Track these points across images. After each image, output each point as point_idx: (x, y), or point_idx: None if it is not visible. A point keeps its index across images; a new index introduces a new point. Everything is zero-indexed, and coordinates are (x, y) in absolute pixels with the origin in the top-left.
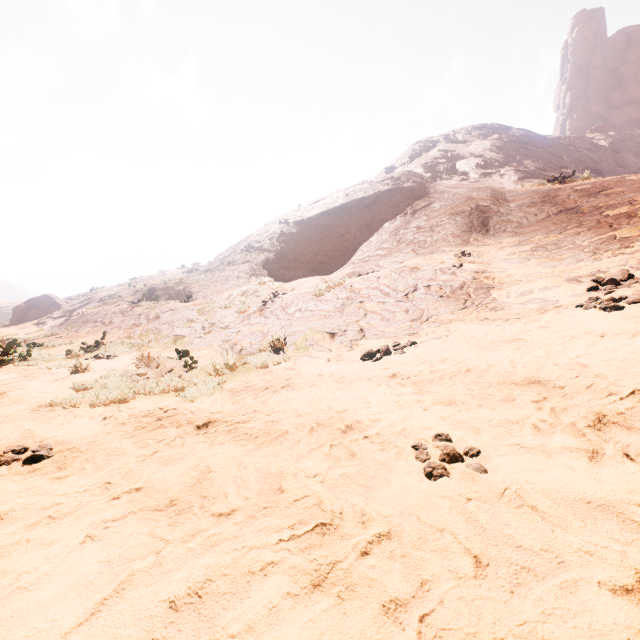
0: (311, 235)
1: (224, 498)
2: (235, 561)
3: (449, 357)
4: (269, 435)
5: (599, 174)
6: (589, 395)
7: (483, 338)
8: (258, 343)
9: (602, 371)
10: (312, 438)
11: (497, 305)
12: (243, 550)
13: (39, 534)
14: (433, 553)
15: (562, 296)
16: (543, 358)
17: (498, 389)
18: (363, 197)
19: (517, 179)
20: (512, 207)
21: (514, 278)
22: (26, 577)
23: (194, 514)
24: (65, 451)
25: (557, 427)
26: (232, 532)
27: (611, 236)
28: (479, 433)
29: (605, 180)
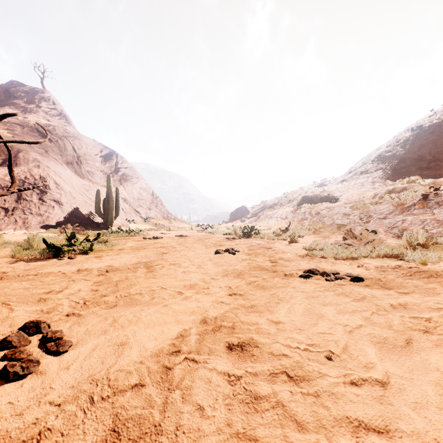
0: None
1: None
2: None
3: None
4: None
5: None
6: None
7: None
8: (434, 228)
9: None
10: None
11: None
12: None
13: None
14: None
15: None
16: None
17: None
18: None
19: None
20: None
21: None
22: None
23: None
24: (369, 279)
25: None
26: None
27: None
28: None
29: None
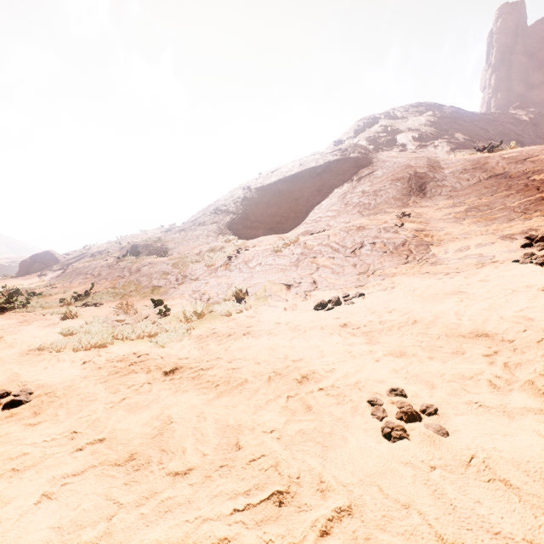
0: (270, 199)
1: (182, 454)
2: (186, 536)
3: (395, 308)
4: (229, 383)
5: (521, 145)
6: (541, 350)
7: (426, 290)
8: (223, 293)
9: None
10: (269, 388)
11: (437, 260)
12: (195, 522)
13: None
14: (400, 537)
15: (497, 252)
16: (487, 311)
17: (447, 341)
18: (315, 166)
19: (449, 150)
20: (446, 173)
21: (451, 236)
22: None
23: (151, 471)
24: (43, 396)
25: (514, 384)
26: (187, 495)
27: (539, 198)
28: (433, 388)
29: (530, 149)
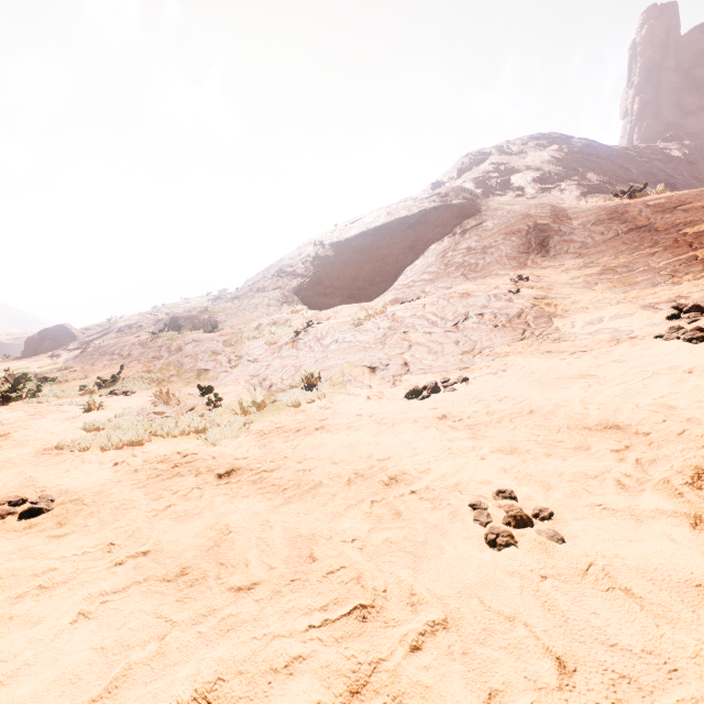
0: (349, 258)
1: (244, 567)
2: (254, 654)
3: (507, 396)
4: (300, 487)
5: (672, 188)
6: (682, 444)
7: (546, 374)
8: (290, 378)
9: (694, 414)
10: (350, 492)
11: (561, 336)
12: (264, 639)
13: (25, 609)
14: (502, 651)
15: (637, 325)
16: (620, 398)
17: (569, 435)
18: (407, 216)
19: (579, 194)
20: (575, 225)
21: (579, 305)
22: (2, 667)
23: (208, 587)
24: (68, 503)
25: (646, 484)
26: (252, 612)
27: (691, 257)
28: (550, 489)
29: (682, 194)
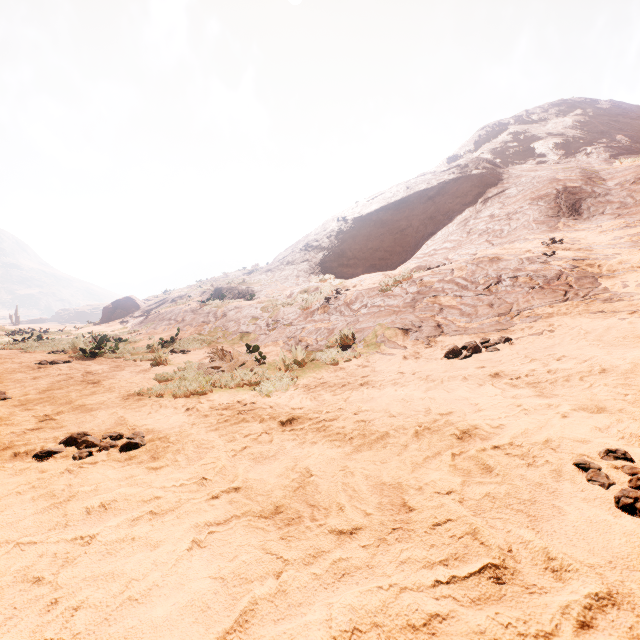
0: (370, 231)
1: (339, 511)
2: (384, 605)
3: (565, 355)
4: (365, 437)
5: None
6: None
7: (605, 333)
8: (324, 340)
9: None
10: (422, 443)
11: (612, 296)
12: (391, 590)
13: (143, 532)
14: None
15: None
16: None
17: None
18: (426, 188)
19: (608, 157)
20: (611, 186)
21: (629, 264)
22: (136, 585)
23: (307, 527)
24: (156, 440)
25: None
26: (363, 559)
27: None
28: None
29: None
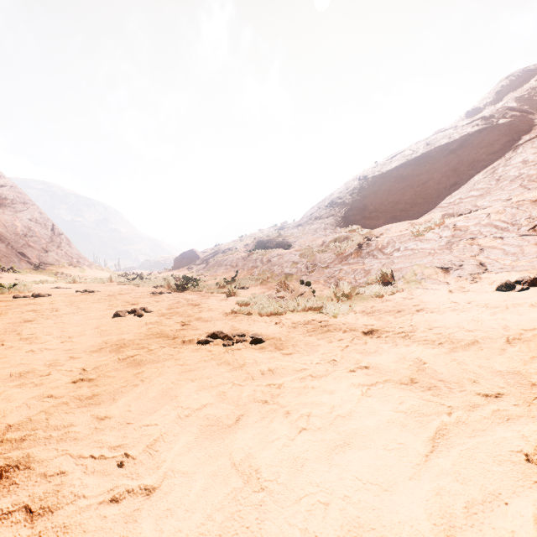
0: (390, 186)
1: (473, 383)
2: None
3: None
4: (454, 343)
5: None
6: None
7: None
8: (362, 278)
9: None
10: (521, 348)
11: None
12: None
13: (317, 384)
14: None
15: None
16: None
17: None
18: (447, 143)
19: None
20: None
21: None
22: (339, 409)
23: (450, 391)
24: (271, 339)
25: None
26: (519, 411)
27: None
28: None
29: None
